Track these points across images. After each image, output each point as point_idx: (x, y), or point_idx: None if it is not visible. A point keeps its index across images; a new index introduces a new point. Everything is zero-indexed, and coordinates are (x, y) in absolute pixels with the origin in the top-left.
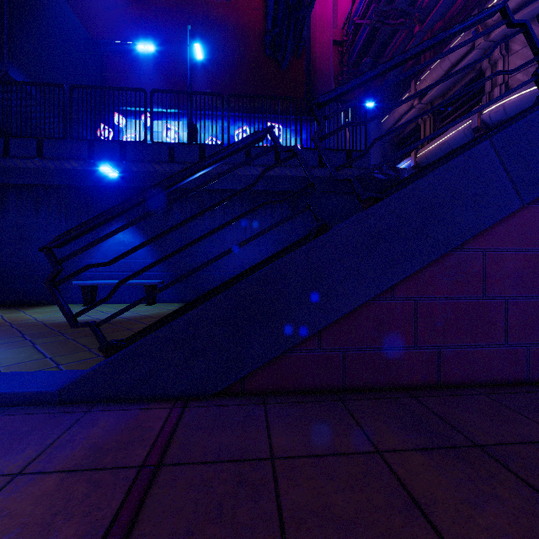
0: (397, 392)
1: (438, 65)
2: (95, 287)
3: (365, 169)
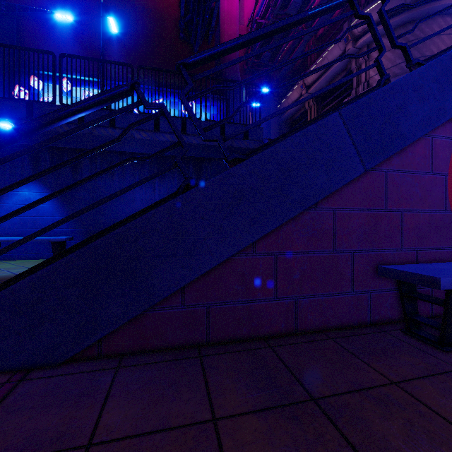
0: (257, 342)
1: (320, 63)
2: None
3: (259, 141)
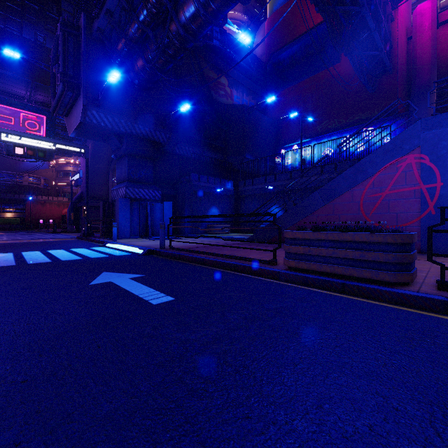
0: None
1: None
2: None
3: None
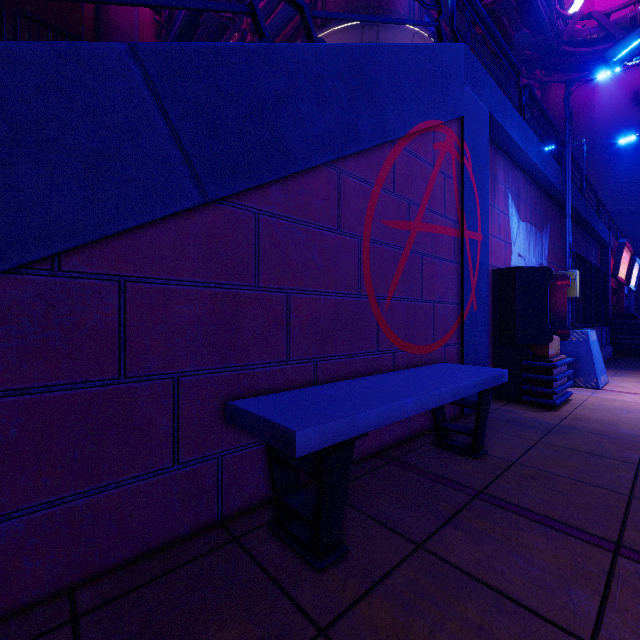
0: None
1: None
2: None
3: None
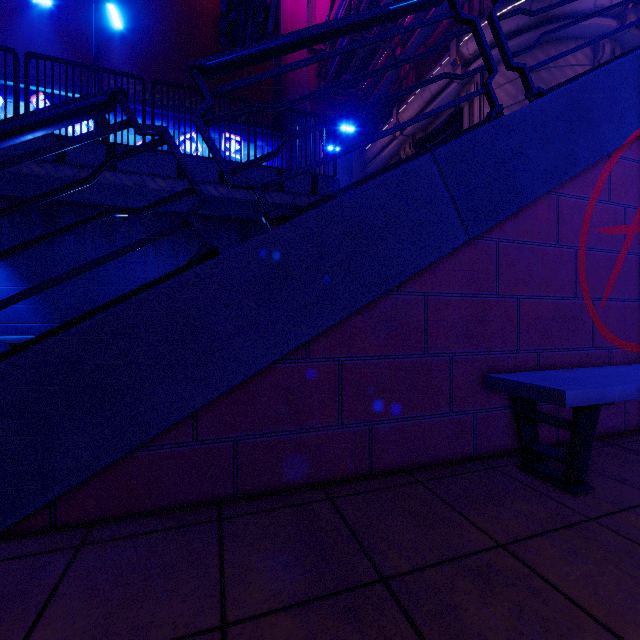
0: (311, 492)
1: (419, 94)
2: None
3: None
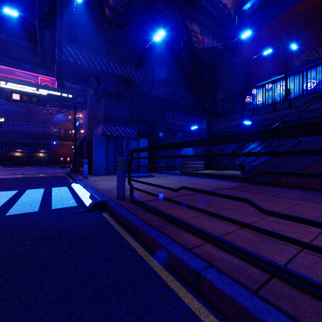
0: None
1: None
2: (243, 165)
3: None
